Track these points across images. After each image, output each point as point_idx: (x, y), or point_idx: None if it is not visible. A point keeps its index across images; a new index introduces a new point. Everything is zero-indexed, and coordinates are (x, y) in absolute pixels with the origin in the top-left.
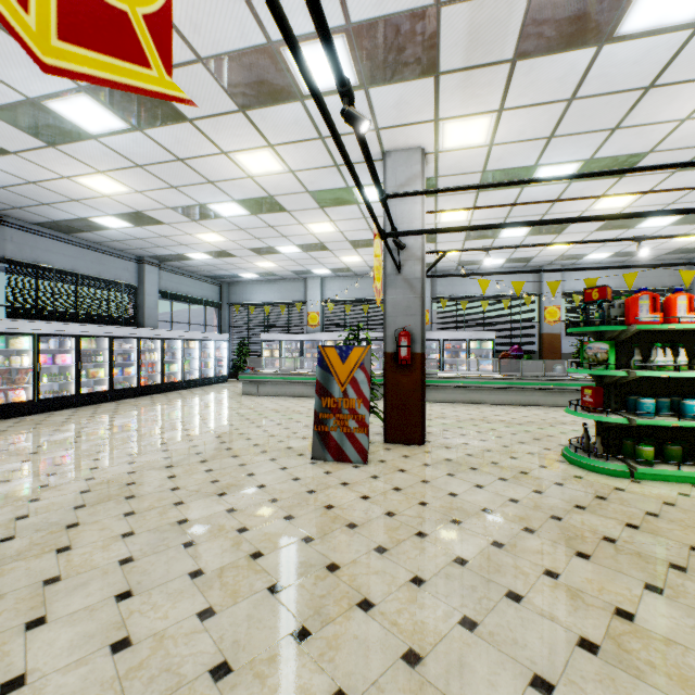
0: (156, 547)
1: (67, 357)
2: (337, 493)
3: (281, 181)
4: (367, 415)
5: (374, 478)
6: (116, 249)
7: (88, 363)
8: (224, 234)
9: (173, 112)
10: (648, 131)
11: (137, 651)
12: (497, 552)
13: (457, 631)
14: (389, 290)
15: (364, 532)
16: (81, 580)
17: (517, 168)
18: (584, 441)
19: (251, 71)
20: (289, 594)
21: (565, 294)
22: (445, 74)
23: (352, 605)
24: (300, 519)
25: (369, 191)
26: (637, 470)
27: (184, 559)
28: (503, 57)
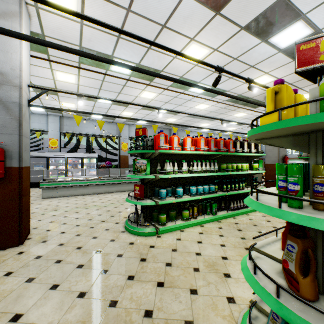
0: None
1: None
2: None
3: None
4: None
5: None
6: None
7: None
8: None
9: None
10: (162, 58)
11: None
12: None
13: None
14: None
15: None
16: None
17: (102, 54)
18: (135, 216)
19: None
20: None
21: (130, 138)
22: None
23: None
24: None
25: None
26: (160, 229)
27: None
28: None
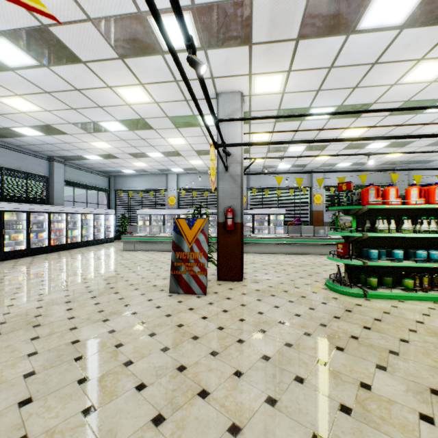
0: (54, 362)
1: None
2: (185, 316)
3: (149, 109)
4: (206, 263)
5: (210, 304)
6: (32, 150)
7: (10, 230)
8: (110, 142)
9: (71, 55)
10: (373, 90)
11: None
12: (288, 350)
13: (264, 407)
14: (220, 182)
15: (203, 342)
16: None
17: (298, 109)
18: (338, 276)
19: (127, 31)
20: (150, 390)
21: (325, 187)
22: (256, 44)
23: (194, 395)
24: (160, 335)
25: (208, 118)
26: (368, 293)
27: (74, 370)
28: (291, 36)
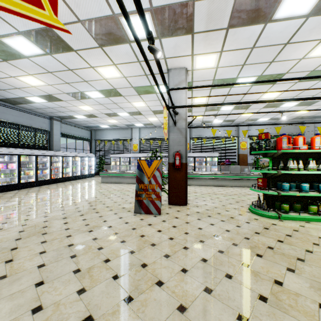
0: (57, 258)
1: (14, 165)
2: (146, 229)
3: (120, 82)
4: (160, 192)
5: (163, 221)
6: (39, 112)
7: (24, 168)
8: (92, 106)
9: (66, 46)
10: (286, 64)
11: (45, 312)
12: (221, 255)
13: (203, 294)
14: (170, 133)
15: (159, 248)
16: (18, 276)
17: (228, 79)
18: (258, 202)
19: (105, 27)
20: (122, 279)
21: (249, 136)
22: (196, 33)
23: (153, 283)
24: (128, 242)
25: (161, 87)
26: (282, 215)
27: (70, 264)
28: (223, 26)
